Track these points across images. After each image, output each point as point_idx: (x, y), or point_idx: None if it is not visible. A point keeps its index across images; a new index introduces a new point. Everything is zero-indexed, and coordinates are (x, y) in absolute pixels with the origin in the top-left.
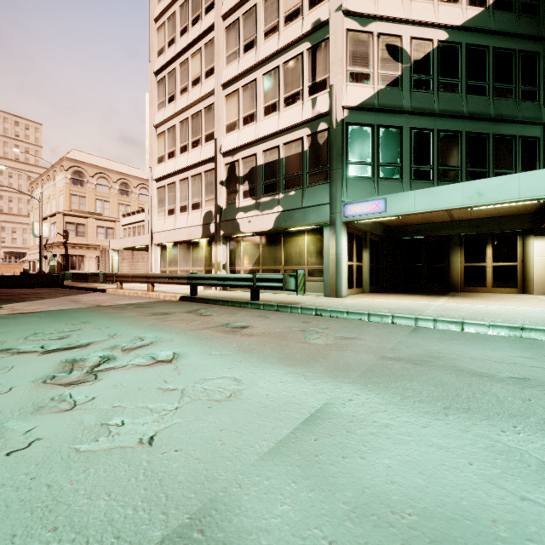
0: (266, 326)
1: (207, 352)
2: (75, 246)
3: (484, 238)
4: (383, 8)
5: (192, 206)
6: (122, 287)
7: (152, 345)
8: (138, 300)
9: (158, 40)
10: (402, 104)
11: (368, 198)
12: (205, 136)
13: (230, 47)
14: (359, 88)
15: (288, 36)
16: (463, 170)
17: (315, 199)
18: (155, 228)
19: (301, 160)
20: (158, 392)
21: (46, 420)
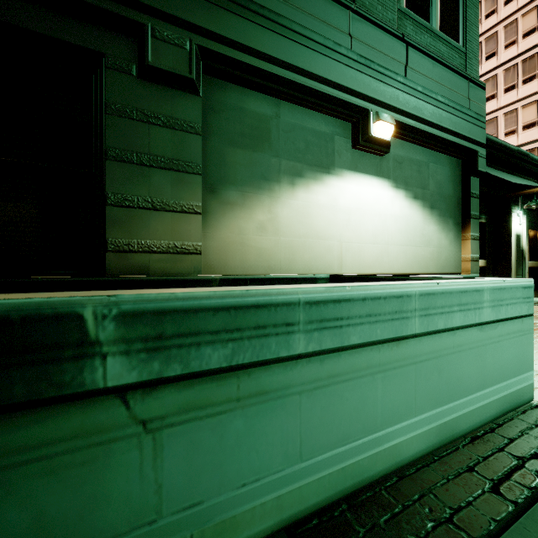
0: None
1: None
2: None
3: None
4: None
5: None
6: None
7: None
8: None
9: None
10: None
11: None
12: None
13: None
14: None
15: (526, 137)
16: None
17: None
18: None
19: None
20: None
21: None
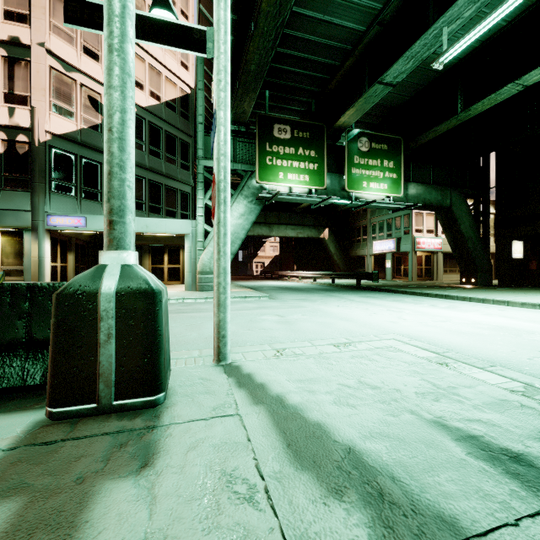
0: None
1: None
2: None
3: (163, 248)
4: (86, 66)
5: None
6: None
7: None
8: None
9: None
10: (102, 146)
11: (71, 214)
12: None
13: None
14: (63, 120)
15: None
16: (147, 204)
17: (13, 204)
18: None
19: None
20: None
21: None
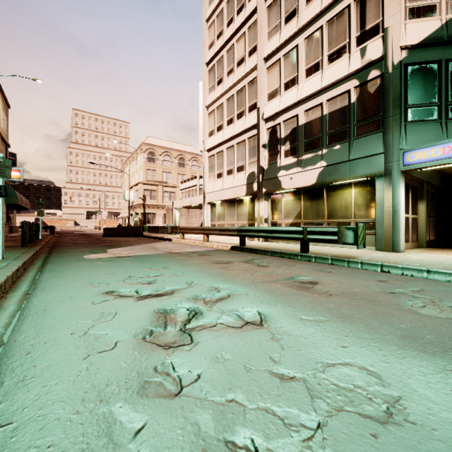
0: (338, 283)
1: (295, 314)
2: (150, 206)
3: None
4: None
5: (236, 169)
6: (183, 237)
7: (230, 298)
8: (198, 248)
9: (209, 36)
10: None
11: (437, 142)
12: (248, 107)
13: (271, 23)
14: (422, 23)
15: None
16: None
17: (365, 150)
18: (207, 190)
19: (347, 113)
20: (273, 379)
21: (154, 411)
